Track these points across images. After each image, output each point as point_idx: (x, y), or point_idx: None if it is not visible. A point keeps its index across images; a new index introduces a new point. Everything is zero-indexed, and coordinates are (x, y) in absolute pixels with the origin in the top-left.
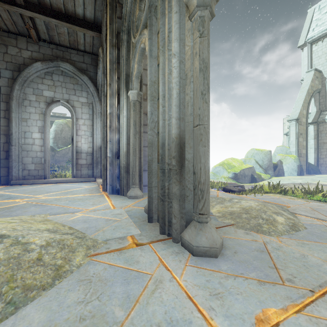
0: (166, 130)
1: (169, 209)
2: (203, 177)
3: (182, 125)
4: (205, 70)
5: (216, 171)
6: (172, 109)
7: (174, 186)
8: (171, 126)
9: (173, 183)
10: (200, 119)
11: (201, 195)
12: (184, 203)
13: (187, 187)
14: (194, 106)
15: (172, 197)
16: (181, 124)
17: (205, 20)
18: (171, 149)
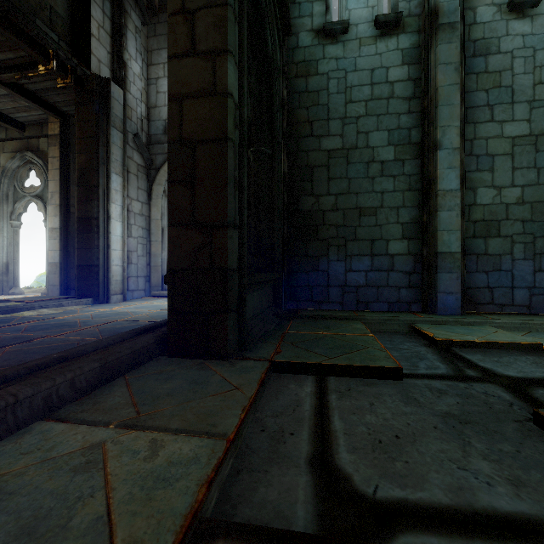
0: (1, 260)
1: (3, 286)
2: (17, 274)
3: (8, 258)
4: (18, 245)
5: (42, 280)
6: (4, 253)
7: (5, 278)
8: (4, 259)
9: (5, 277)
10: (16, 258)
11: (17, 279)
12: (9, 283)
13: (11, 278)
14: (14, 254)
15: (5, 281)
16: (8, 258)
17: (18, 231)
18: (4, 266)
